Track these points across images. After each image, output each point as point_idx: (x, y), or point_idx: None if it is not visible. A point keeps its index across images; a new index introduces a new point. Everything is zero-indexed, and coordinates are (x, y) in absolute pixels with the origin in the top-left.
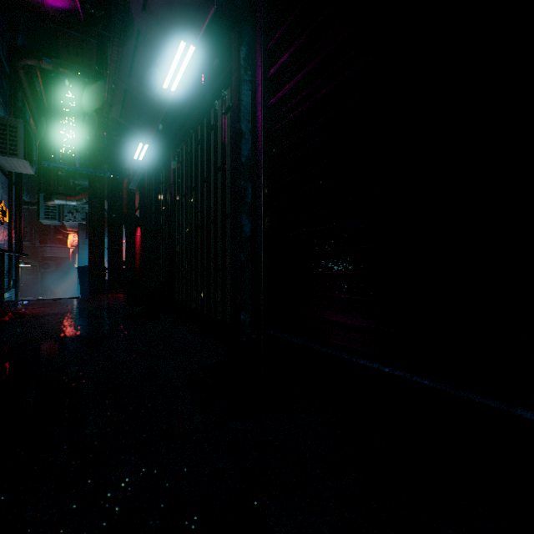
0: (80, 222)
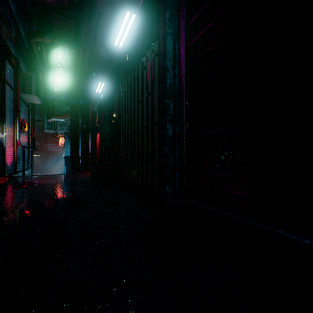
0: (65, 131)
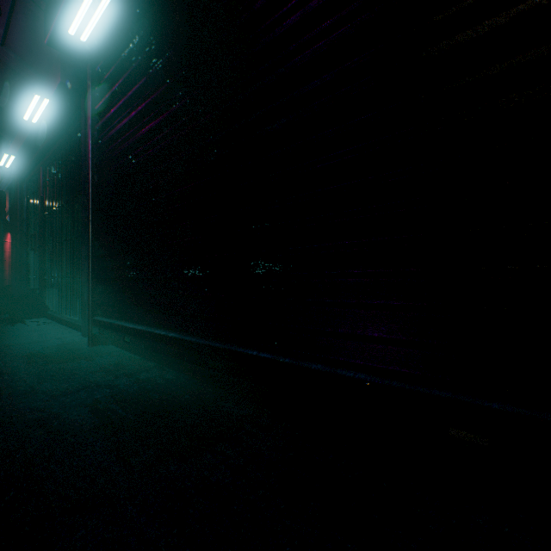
0: None
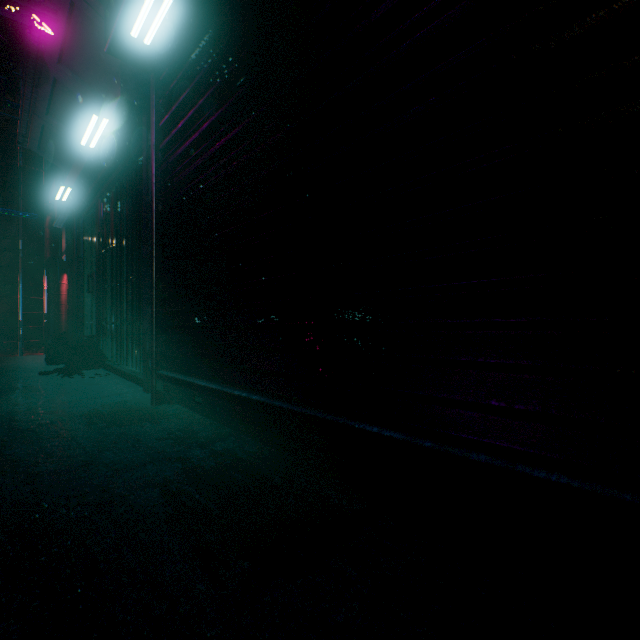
0: None
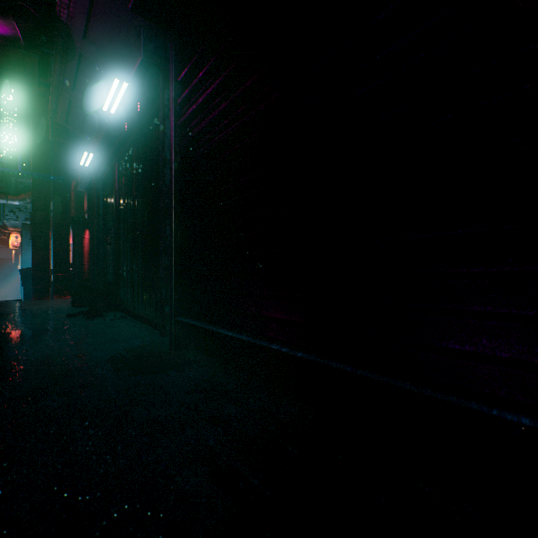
0: (23, 222)
